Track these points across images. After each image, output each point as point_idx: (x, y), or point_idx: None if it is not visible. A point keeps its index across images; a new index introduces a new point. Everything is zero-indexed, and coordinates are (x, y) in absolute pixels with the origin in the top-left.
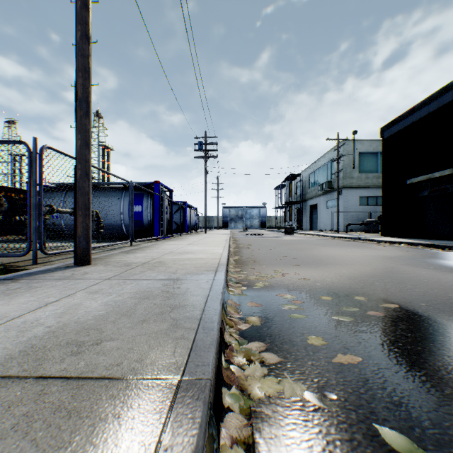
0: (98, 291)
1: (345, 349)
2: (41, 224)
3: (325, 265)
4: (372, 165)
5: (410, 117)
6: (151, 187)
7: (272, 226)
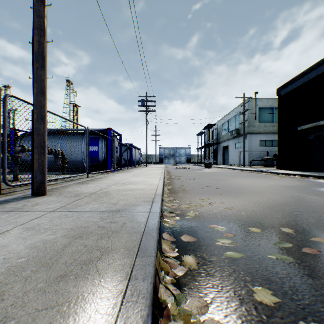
0: (36, 226)
1: (302, 309)
2: (4, 161)
3: (243, 194)
4: (269, 117)
5: (301, 79)
6: (105, 133)
7: (195, 162)
